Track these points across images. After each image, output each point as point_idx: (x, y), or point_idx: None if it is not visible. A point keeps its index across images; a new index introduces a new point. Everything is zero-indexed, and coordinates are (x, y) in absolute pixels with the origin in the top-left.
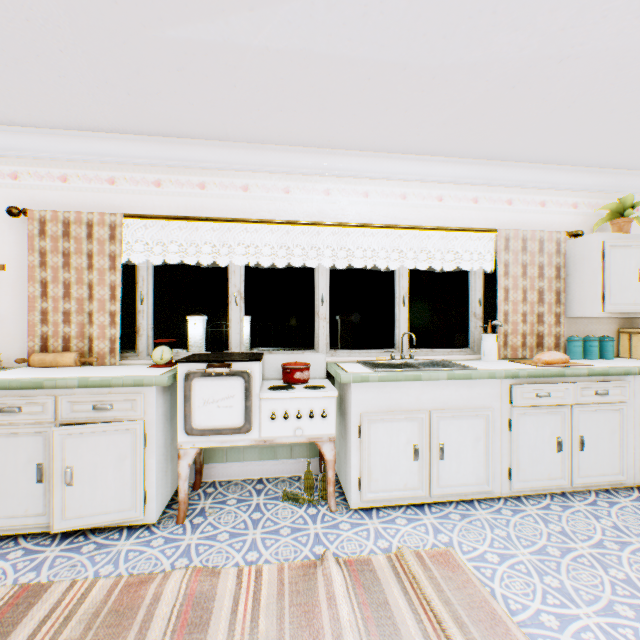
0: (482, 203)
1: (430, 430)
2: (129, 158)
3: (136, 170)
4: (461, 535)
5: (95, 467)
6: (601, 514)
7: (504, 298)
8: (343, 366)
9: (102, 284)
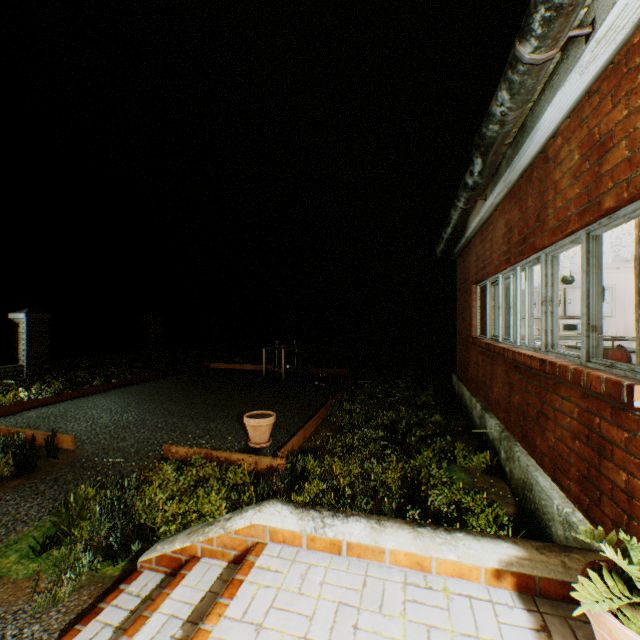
0: None
1: None
2: None
3: None
4: None
5: None
6: None
7: None
8: None
9: None
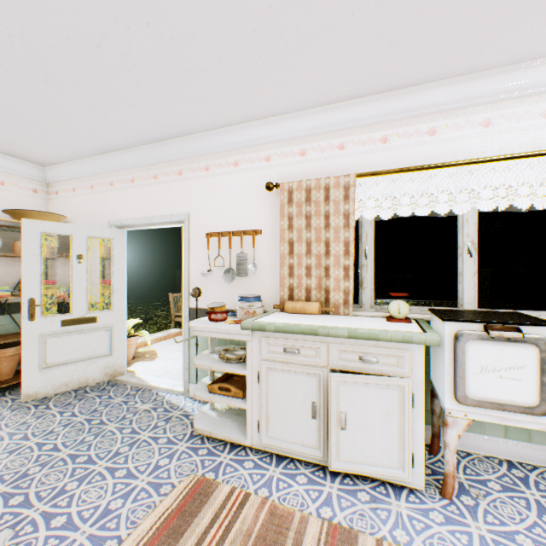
0: None
1: None
2: (357, 121)
3: (362, 131)
4: None
5: (363, 417)
6: None
7: None
8: None
9: (336, 241)
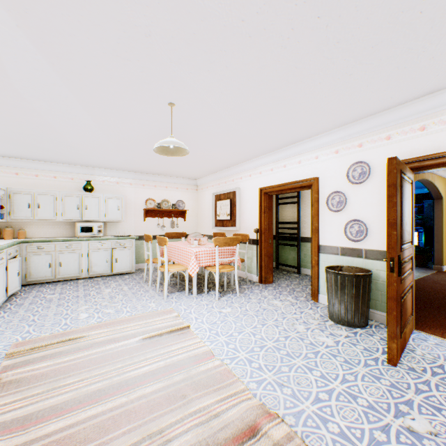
0: None
1: None
2: None
3: None
4: (3, 341)
5: None
6: (17, 311)
7: None
8: None
9: None
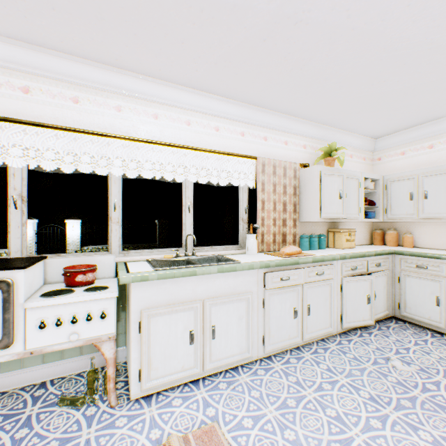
0: (247, 137)
1: (204, 316)
2: None
3: None
4: (226, 404)
5: None
6: (320, 360)
7: (262, 208)
8: (130, 266)
9: None
